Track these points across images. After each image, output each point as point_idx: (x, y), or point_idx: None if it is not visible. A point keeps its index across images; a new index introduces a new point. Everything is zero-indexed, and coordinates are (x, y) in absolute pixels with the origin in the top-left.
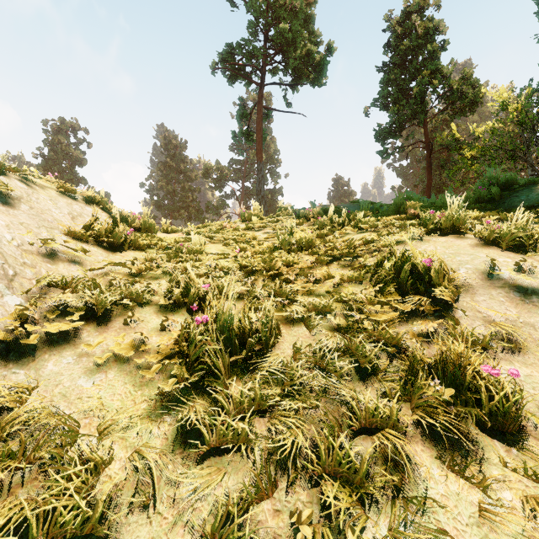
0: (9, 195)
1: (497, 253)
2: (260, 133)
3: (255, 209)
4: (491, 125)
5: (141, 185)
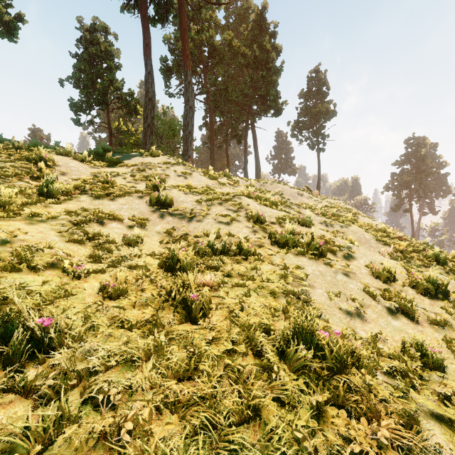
0: None
1: (76, 161)
2: None
3: None
4: None
5: None
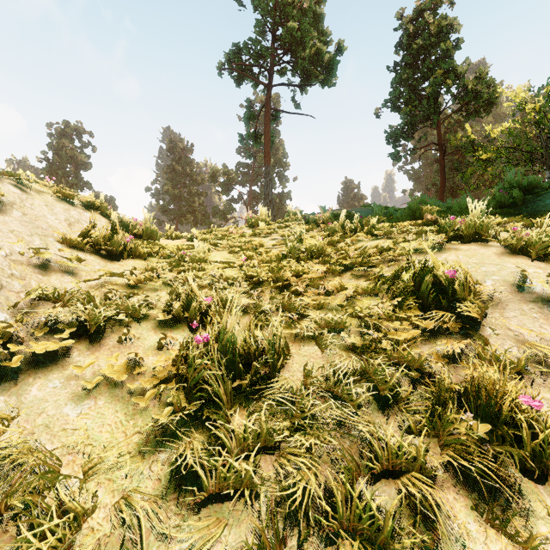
0: (1, 201)
1: (526, 262)
2: (268, 135)
3: (263, 214)
4: (507, 126)
5: (147, 189)
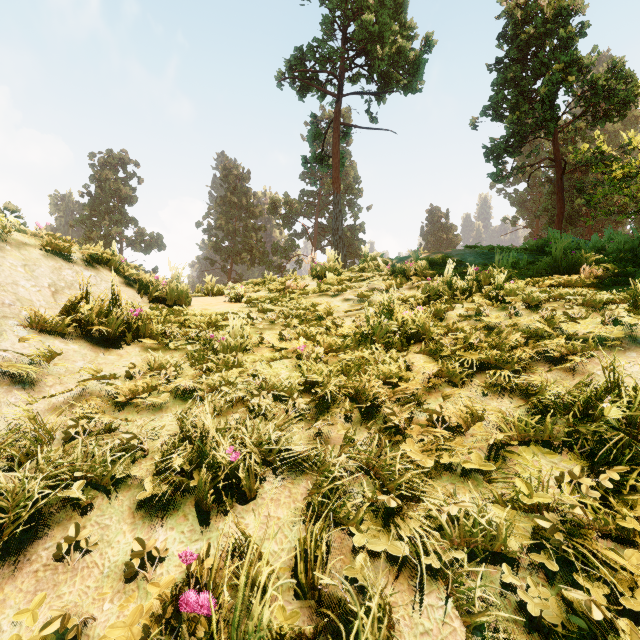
0: None
1: None
2: (337, 157)
3: (331, 259)
4: None
5: (198, 225)
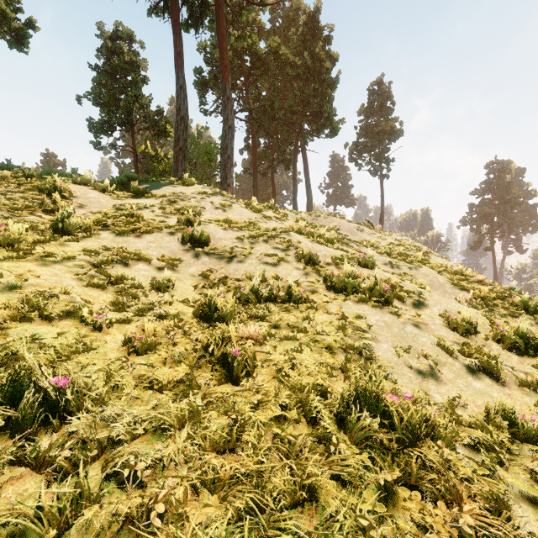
0: None
1: (96, 192)
2: None
3: None
4: None
5: None
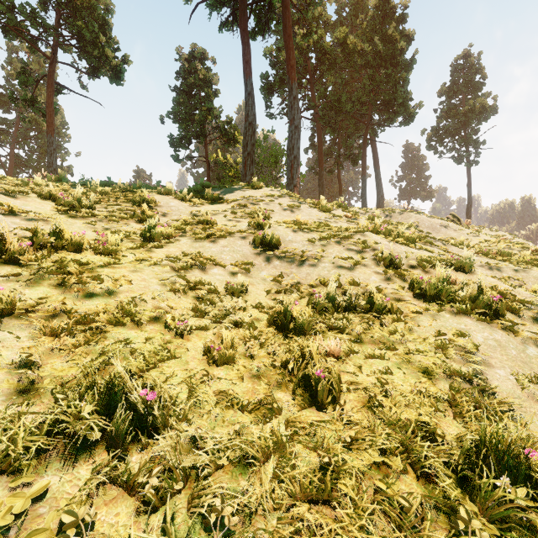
0: None
1: (176, 200)
2: (52, 107)
3: (61, 175)
4: None
5: None
